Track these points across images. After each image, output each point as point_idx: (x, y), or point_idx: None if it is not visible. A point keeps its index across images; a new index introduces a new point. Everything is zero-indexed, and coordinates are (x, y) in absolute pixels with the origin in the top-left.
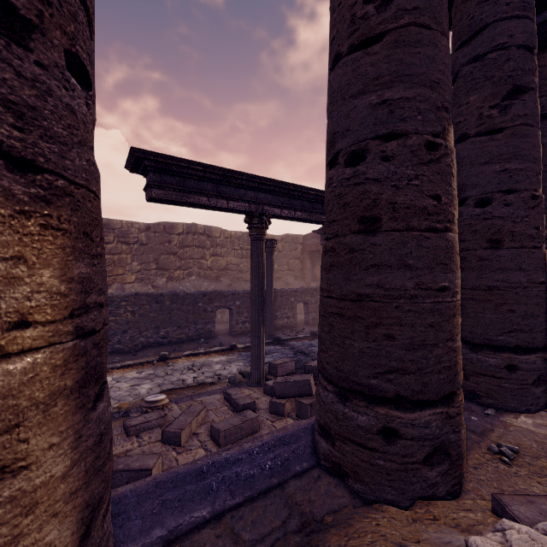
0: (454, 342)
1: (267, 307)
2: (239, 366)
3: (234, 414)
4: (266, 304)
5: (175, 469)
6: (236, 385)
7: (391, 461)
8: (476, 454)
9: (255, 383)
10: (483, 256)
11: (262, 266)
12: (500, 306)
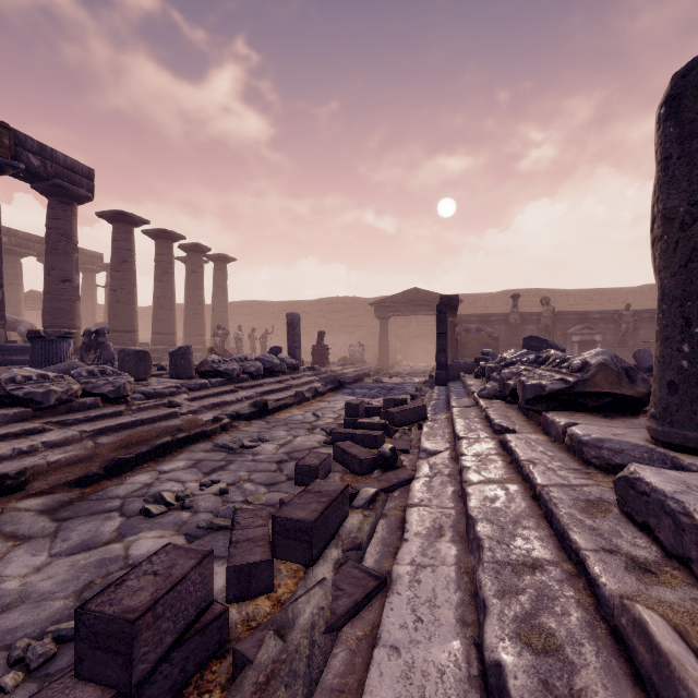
0: None
1: None
2: None
3: None
4: None
5: None
6: None
7: None
8: None
9: None
10: None
11: None
12: None
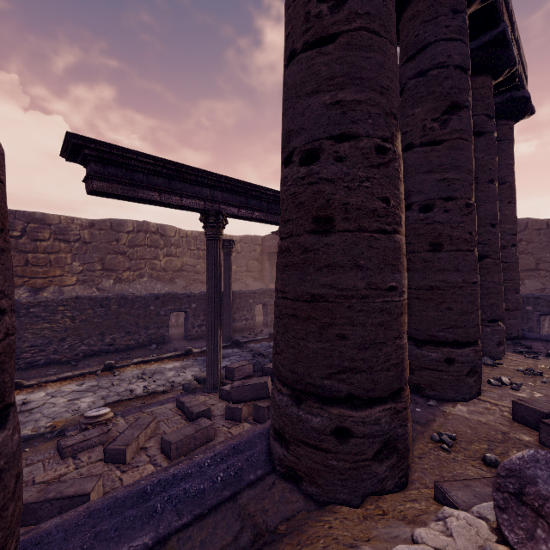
0: (401, 339)
1: (224, 309)
2: (195, 371)
3: (187, 424)
4: (223, 306)
5: (114, 493)
6: (190, 392)
7: (344, 461)
8: (420, 444)
9: (212, 388)
10: (426, 258)
11: (219, 267)
12: (440, 304)
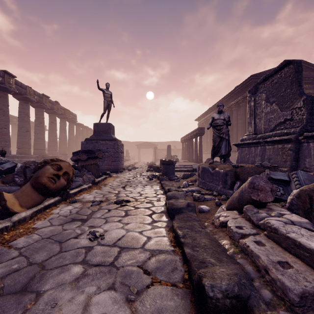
0: None
1: None
2: None
3: None
4: None
5: None
6: None
7: None
8: None
9: None
10: None
11: None
12: None
